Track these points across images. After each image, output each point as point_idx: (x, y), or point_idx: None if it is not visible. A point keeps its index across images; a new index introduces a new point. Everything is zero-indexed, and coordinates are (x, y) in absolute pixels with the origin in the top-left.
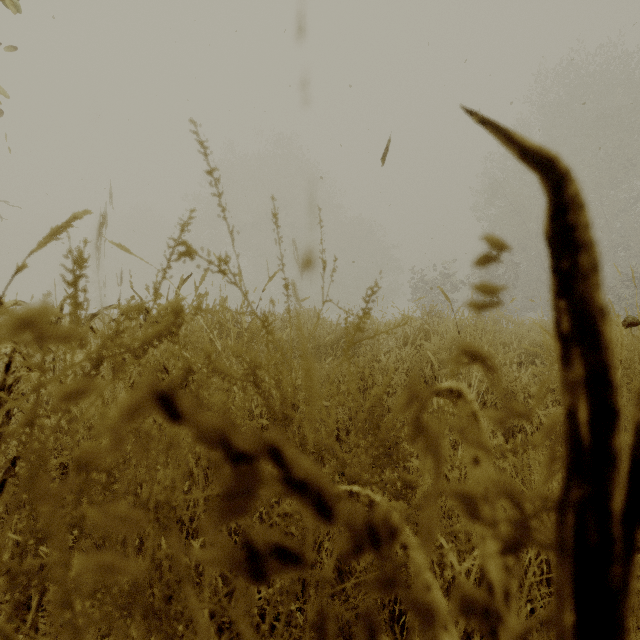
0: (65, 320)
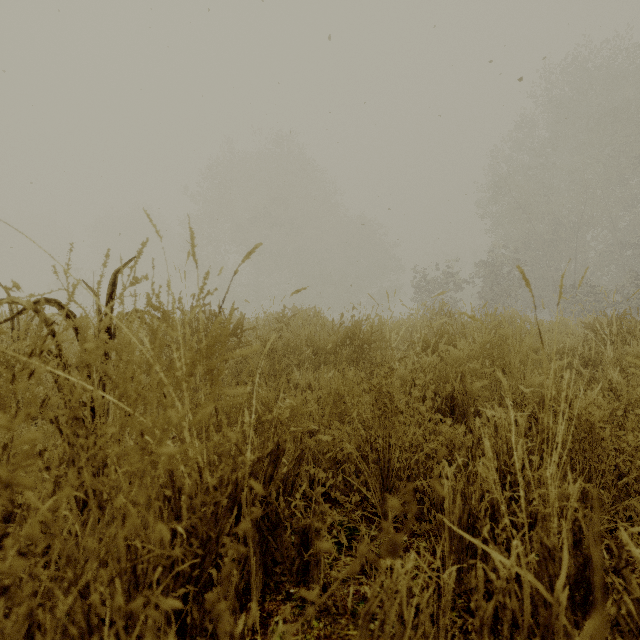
0: None
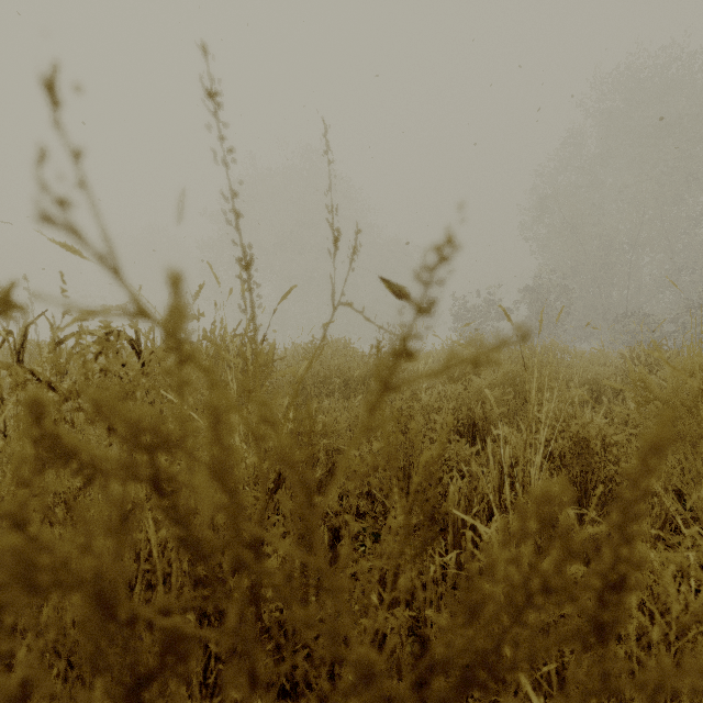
0: (44, 350)
